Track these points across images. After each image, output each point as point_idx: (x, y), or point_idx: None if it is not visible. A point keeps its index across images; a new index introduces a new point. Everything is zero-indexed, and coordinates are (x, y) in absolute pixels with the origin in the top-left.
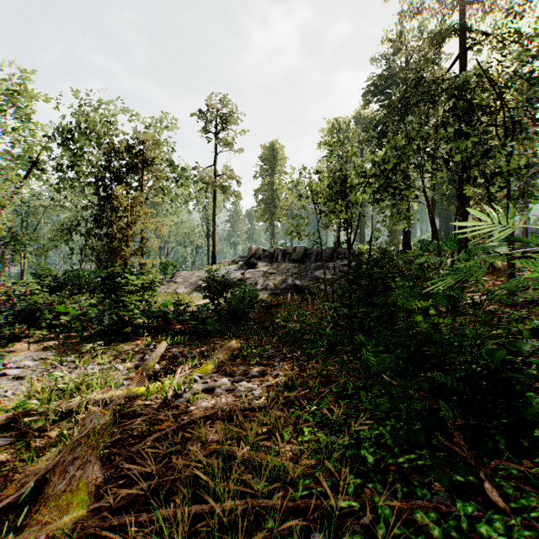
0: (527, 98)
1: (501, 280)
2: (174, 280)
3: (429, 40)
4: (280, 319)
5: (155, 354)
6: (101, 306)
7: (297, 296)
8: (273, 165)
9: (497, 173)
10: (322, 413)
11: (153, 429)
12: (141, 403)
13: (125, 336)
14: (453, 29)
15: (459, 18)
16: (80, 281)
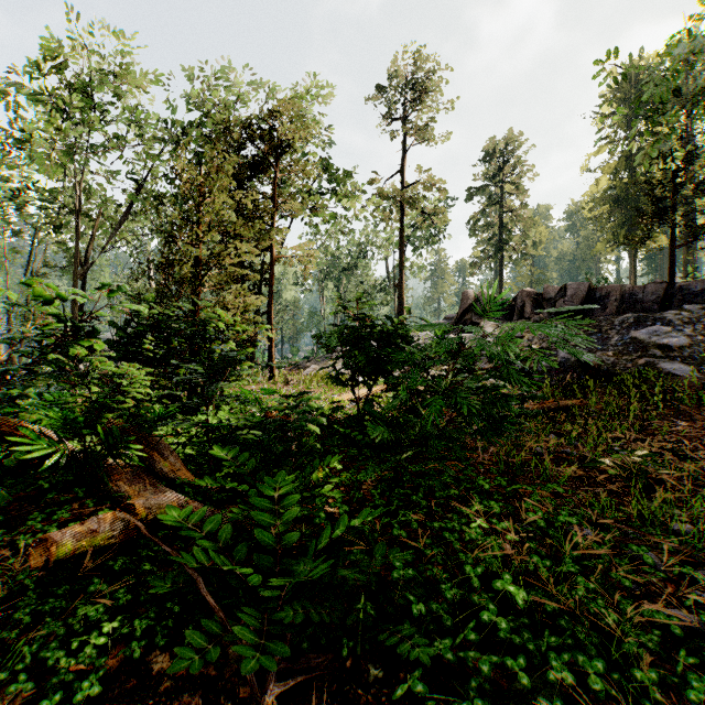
0: None
1: None
2: (333, 356)
3: None
4: None
5: None
6: None
7: (592, 387)
8: (502, 170)
9: None
10: None
11: None
12: None
13: None
14: None
15: None
16: None
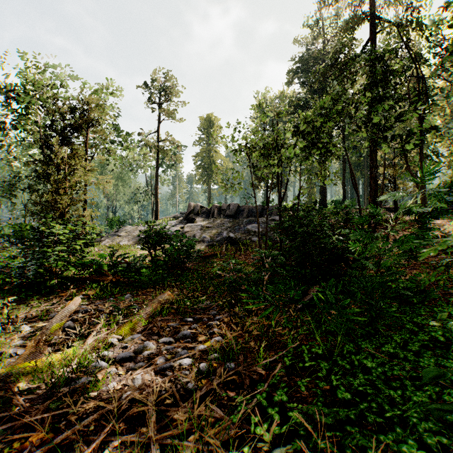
0: (440, 63)
1: (409, 231)
2: (119, 234)
3: (346, 23)
4: (215, 268)
5: (63, 313)
6: (23, 257)
7: (231, 247)
8: (210, 135)
9: (410, 134)
10: (274, 401)
11: (10, 449)
12: (23, 388)
13: (48, 289)
14: (366, 14)
15: (370, 7)
16: (23, 235)
